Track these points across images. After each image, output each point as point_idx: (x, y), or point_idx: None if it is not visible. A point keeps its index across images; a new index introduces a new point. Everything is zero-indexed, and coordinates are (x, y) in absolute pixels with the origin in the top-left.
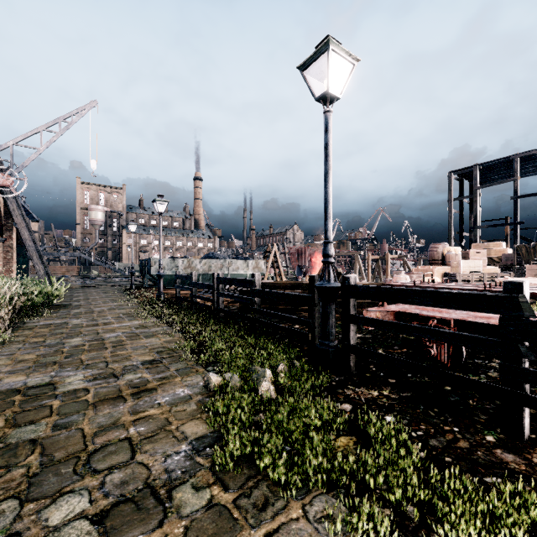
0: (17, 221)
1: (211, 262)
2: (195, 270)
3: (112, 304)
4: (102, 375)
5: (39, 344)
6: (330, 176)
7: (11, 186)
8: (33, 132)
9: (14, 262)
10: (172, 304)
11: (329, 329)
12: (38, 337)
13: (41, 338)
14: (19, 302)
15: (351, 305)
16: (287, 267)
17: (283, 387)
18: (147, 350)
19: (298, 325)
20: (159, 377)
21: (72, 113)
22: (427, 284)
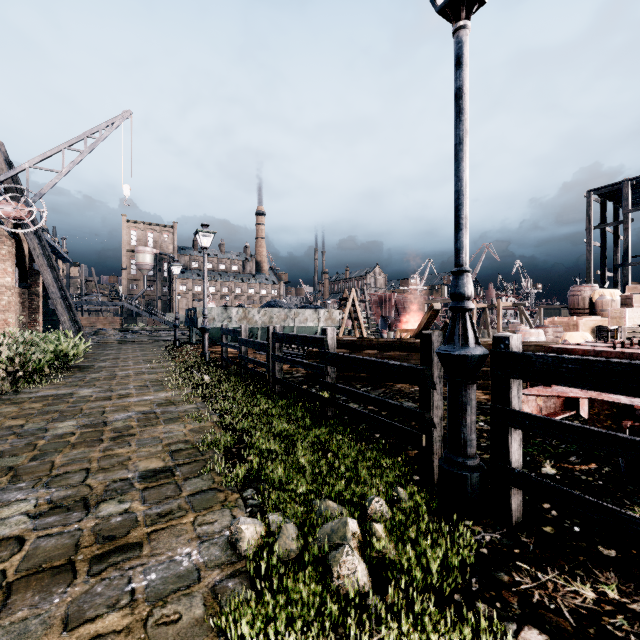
0: (38, 262)
1: (273, 312)
2: (253, 322)
3: (144, 365)
4: (66, 502)
5: (11, 430)
6: (466, 148)
7: (26, 218)
8: (53, 152)
9: (41, 312)
10: (218, 367)
11: (465, 434)
12: (19, 418)
13: (22, 420)
14: (4, 366)
15: (513, 392)
16: (367, 318)
17: (381, 555)
18: (159, 447)
19: None
20: (156, 513)
21: (100, 127)
22: (637, 349)
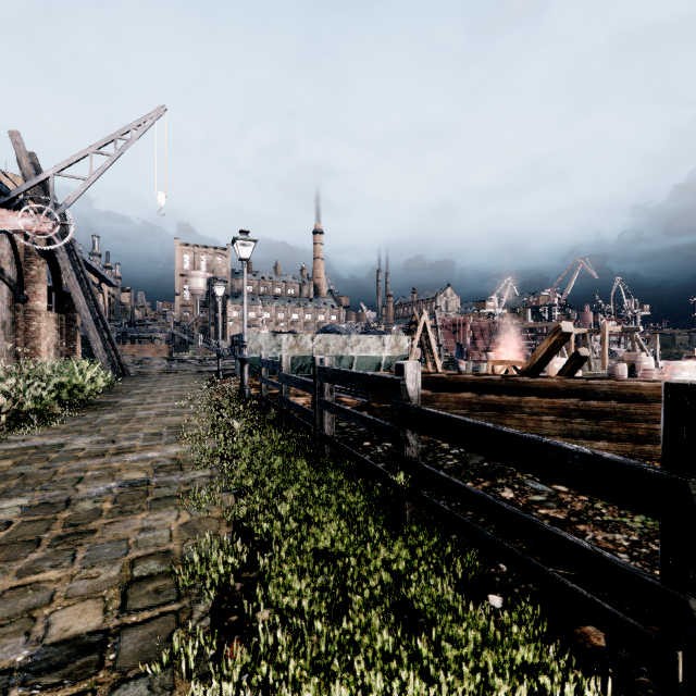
0: (69, 283)
1: (329, 338)
2: (306, 351)
3: (173, 403)
4: None
5: None
6: None
7: (49, 232)
8: (79, 156)
9: (79, 339)
10: (257, 407)
11: None
12: None
13: None
14: None
15: None
16: (439, 346)
17: None
18: (116, 567)
19: (509, 487)
20: None
21: (132, 126)
22: None
